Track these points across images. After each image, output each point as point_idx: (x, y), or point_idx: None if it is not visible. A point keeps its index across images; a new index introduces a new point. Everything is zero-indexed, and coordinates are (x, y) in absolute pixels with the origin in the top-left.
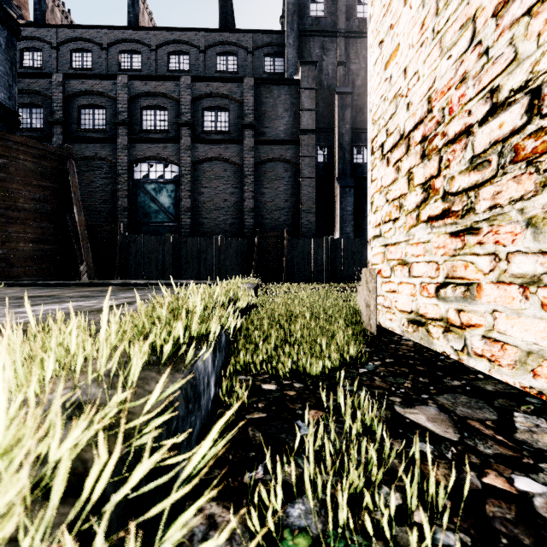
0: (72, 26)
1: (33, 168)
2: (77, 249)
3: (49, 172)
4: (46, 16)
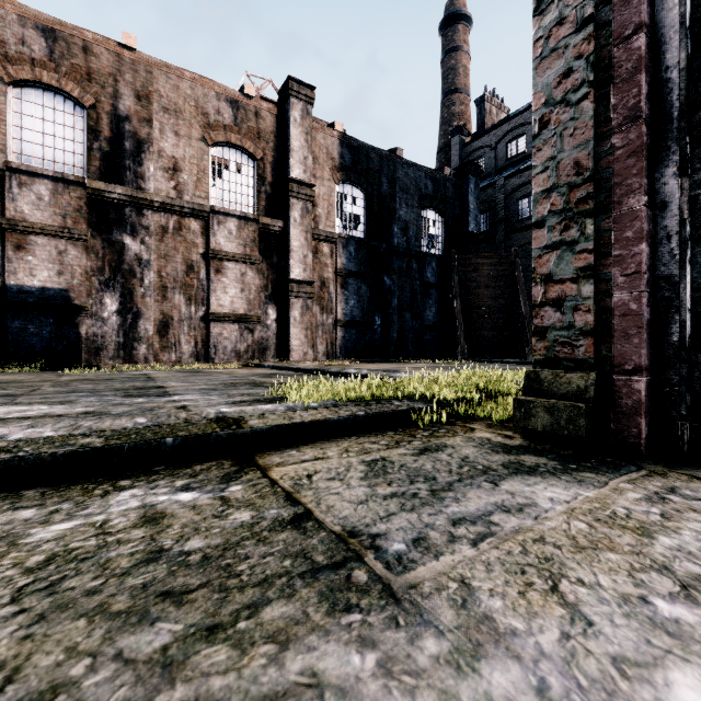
0: (507, 120)
1: (492, 274)
2: (523, 334)
3: (502, 274)
4: (485, 121)
